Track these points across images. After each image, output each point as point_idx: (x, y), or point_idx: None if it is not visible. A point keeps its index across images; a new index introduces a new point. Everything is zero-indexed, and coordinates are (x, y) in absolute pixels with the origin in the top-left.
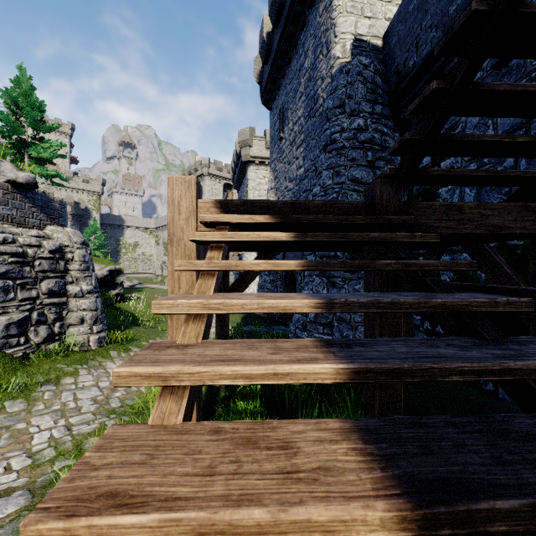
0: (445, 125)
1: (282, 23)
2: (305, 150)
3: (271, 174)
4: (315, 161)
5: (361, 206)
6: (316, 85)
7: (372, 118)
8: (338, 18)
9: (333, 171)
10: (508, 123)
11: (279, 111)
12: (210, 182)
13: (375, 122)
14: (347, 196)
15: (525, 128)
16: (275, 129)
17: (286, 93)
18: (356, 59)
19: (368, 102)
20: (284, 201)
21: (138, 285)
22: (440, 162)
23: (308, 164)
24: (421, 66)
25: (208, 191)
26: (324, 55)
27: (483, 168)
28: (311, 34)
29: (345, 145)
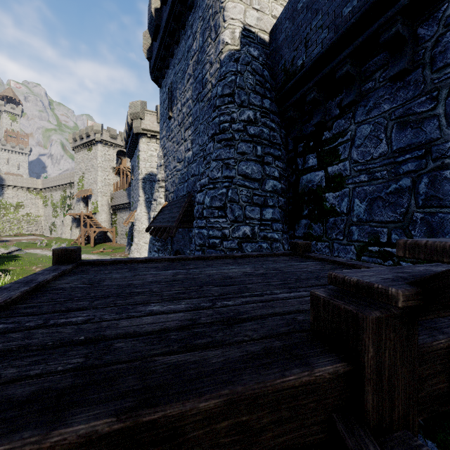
0: (333, 130)
1: (170, 0)
2: (193, 133)
3: (161, 151)
4: (203, 146)
5: (327, 384)
6: (204, 68)
7: (261, 112)
8: (227, 1)
9: (223, 163)
10: (405, 140)
11: (168, 90)
12: (103, 147)
13: (264, 116)
14: (238, 192)
15: (425, 149)
16: (165, 107)
17: (175, 73)
18: (245, 48)
19: (257, 95)
20: (84, 433)
21: (16, 251)
22: (328, 166)
23: (196, 148)
24: (311, 66)
25: (100, 156)
26: (213, 39)
27: (375, 182)
28: (199, 16)
29: (235, 136)
